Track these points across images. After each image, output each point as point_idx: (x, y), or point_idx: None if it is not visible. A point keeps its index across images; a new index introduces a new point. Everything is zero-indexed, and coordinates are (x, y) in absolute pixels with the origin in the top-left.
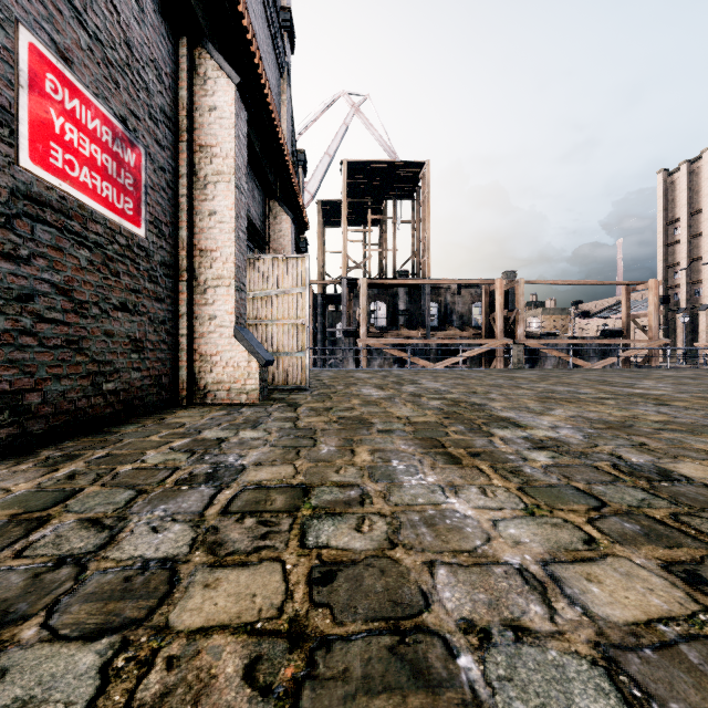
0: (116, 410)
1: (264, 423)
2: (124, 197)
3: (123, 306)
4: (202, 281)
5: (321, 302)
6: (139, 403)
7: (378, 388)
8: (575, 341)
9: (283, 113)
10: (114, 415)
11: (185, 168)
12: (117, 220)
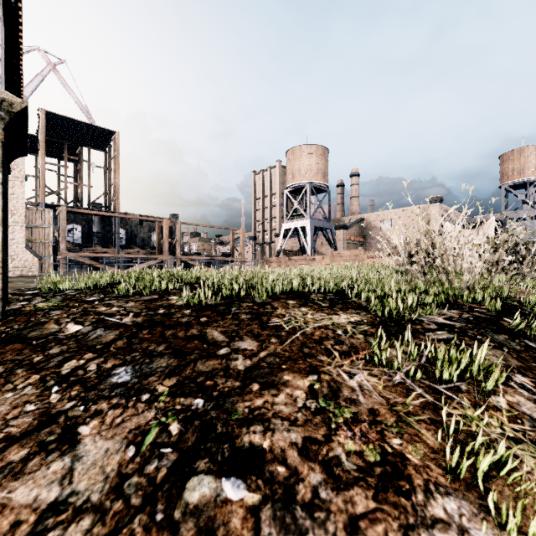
0: None
1: None
2: None
3: None
4: None
5: None
6: None
7: None
8: (207, 258)
9: None
10: None
11: None
12: None
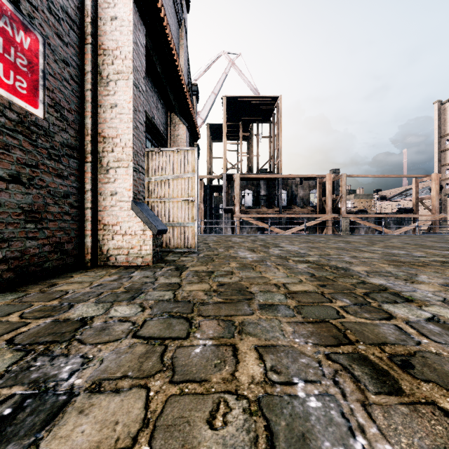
0: (3, 279)
1: (145, 292)
2: (15, 75)
3: (13, 179)
4: (105, 163)
5: (209, 190)
6: (36, 269)
7: (251, 251)
8: (381, 215)
9: (181, 53)
10: (0, 283)
11: (89, 66)
12: (5, 95)
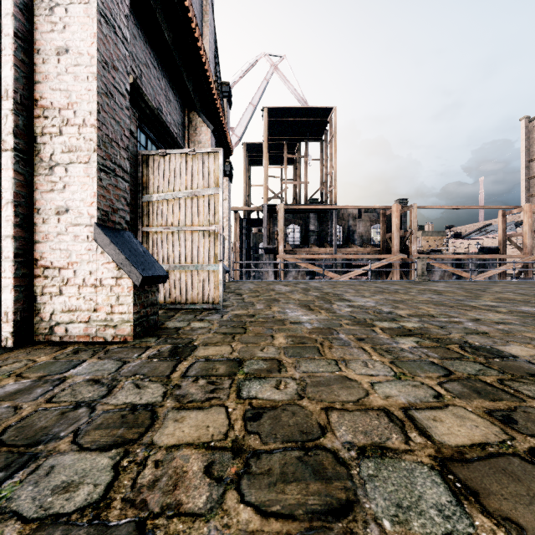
0: None
1: (39, 457)
2: None
3: None
4: (47, 155)
5: (246, 225)
6: None
7: (306, 308)
8: (461, 256)
9: (206, 33)
10: None
11: None
12: None
